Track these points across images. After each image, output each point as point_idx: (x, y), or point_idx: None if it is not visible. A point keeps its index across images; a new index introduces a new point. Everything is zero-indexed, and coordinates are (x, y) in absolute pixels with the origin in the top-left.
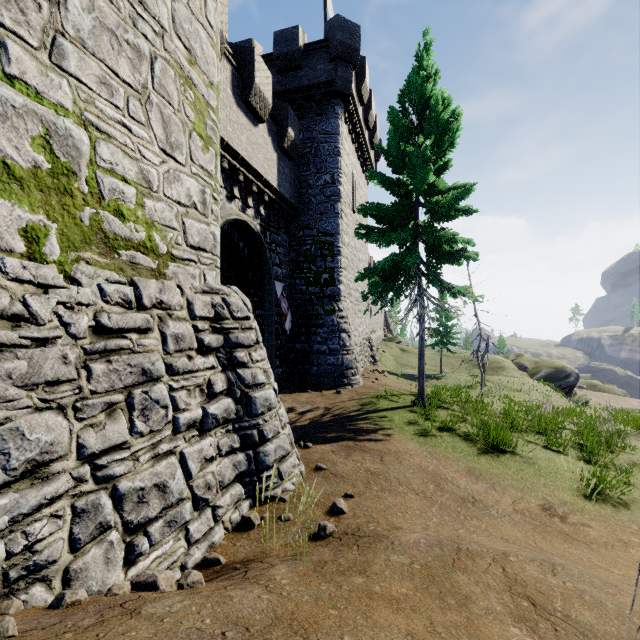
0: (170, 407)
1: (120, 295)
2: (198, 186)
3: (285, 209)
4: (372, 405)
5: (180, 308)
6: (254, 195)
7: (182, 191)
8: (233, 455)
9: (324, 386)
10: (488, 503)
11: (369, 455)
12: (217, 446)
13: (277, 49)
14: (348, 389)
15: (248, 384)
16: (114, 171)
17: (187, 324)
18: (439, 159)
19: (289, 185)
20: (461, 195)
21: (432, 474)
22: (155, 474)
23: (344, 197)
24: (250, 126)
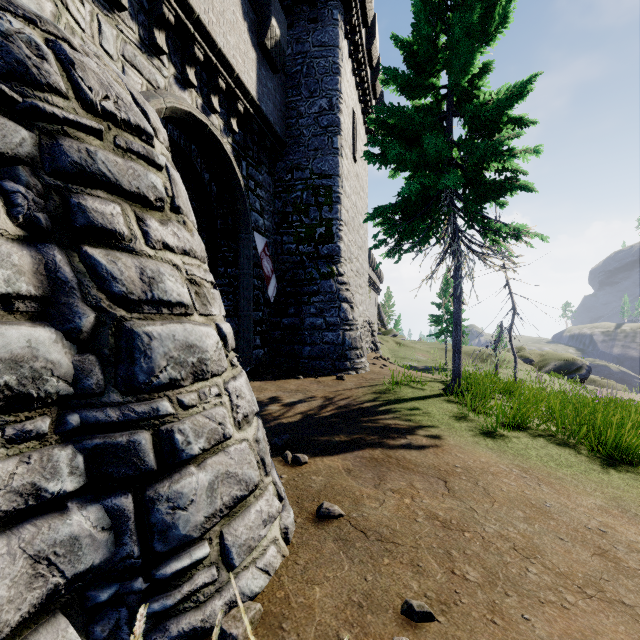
0: None
1: None
2: None
3: (268, 137)
4: (391, 393)
5: None
6: (223, 100)
7: None
8: (45, 520)
9: (320, 371)
10: None
11: (420, 477)
12: None
13: None
14: (352, 375)
15: (125, 295)
16: None
17: None
18: (484, 46)
19: (273, 107)
20: (518, 92)
21: (565, 521)
22: None
23: (344, 132)
24: None
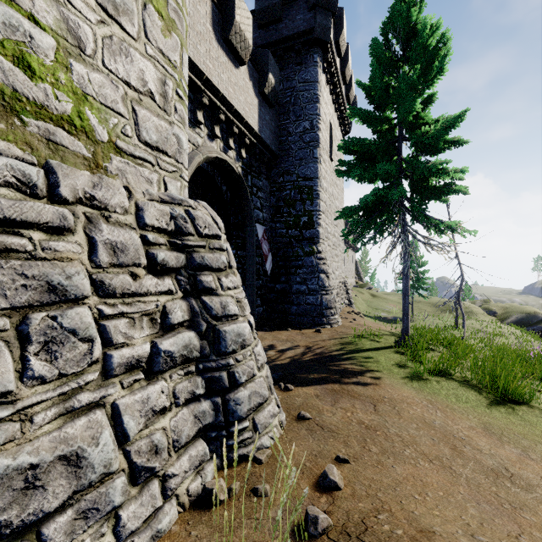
0: (97, 340)
1: (15, 174)
2: (156, 73)
3: (266, 155)
4: (354, 345)
5: (123, 211)
6: (236, 138)
7: (132, 71)
8: (195, 403)
9: (303, 325)
10: (531, 480)
11: (359, 402)
12: (172, 393)
13: (258, 4)
14: (327, 328)
15: (216, 315)
16: (14, 0)
17: (132, 232)
18: (426, 89)
19: (270, 132)
20: (451, 123)
21: (441, 431)
22: (62, 440)
23: (322, 143)
24: (231, 66)
